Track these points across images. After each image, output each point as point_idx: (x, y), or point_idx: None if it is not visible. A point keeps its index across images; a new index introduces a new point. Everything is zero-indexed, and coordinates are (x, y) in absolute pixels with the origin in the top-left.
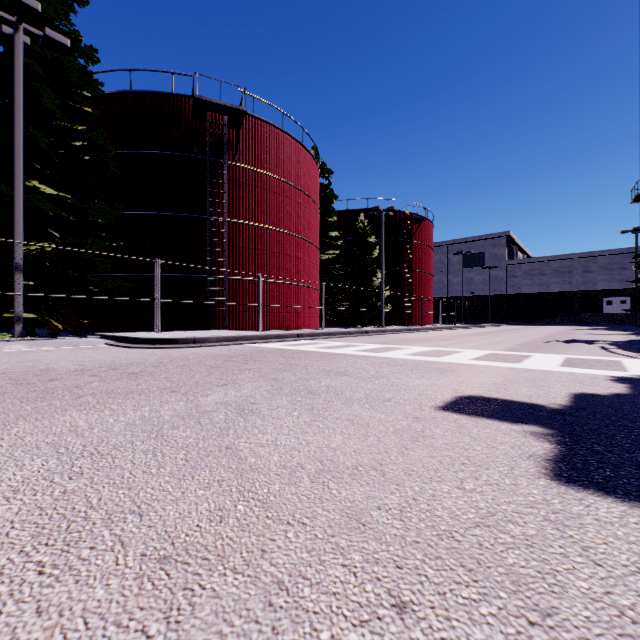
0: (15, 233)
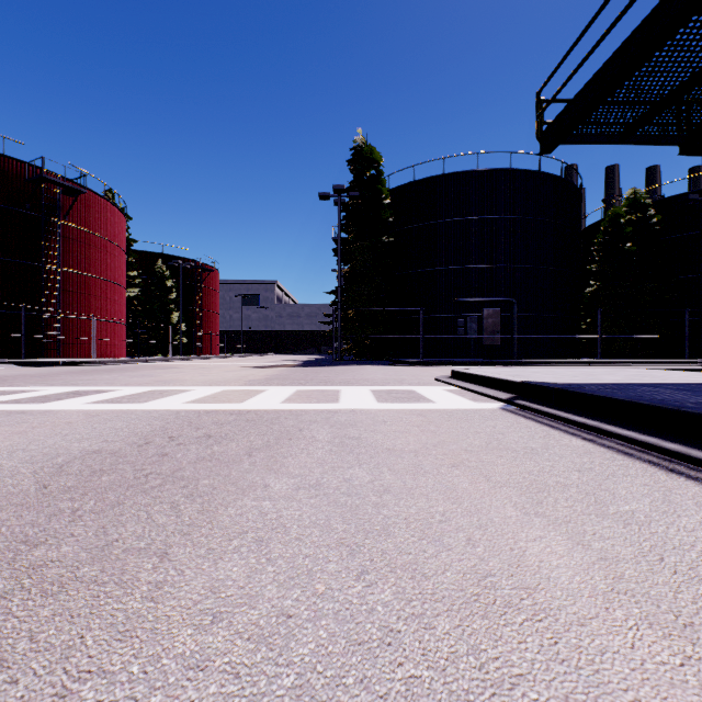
0: None
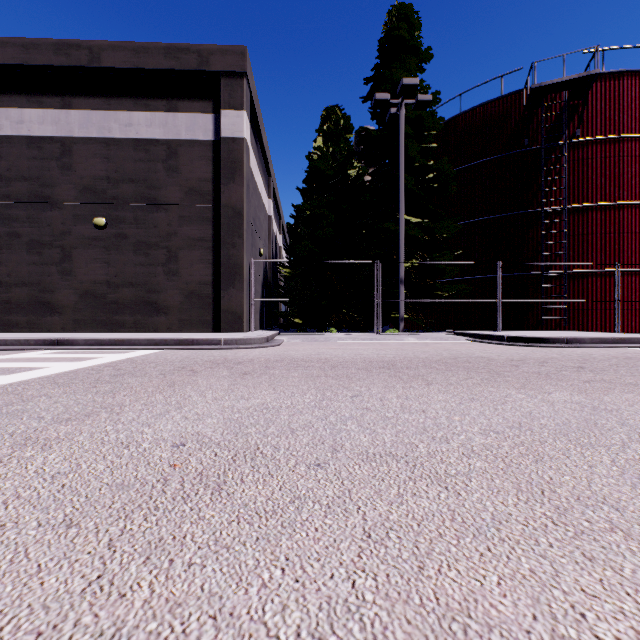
0: (399, 256)
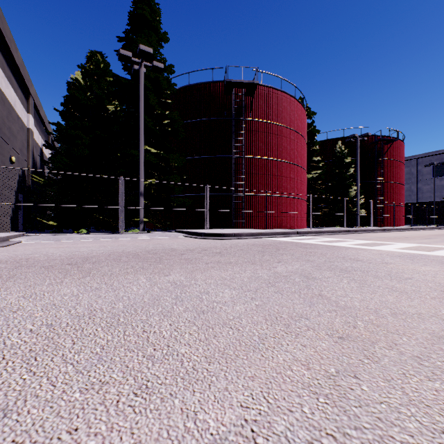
0: (140, 175)
